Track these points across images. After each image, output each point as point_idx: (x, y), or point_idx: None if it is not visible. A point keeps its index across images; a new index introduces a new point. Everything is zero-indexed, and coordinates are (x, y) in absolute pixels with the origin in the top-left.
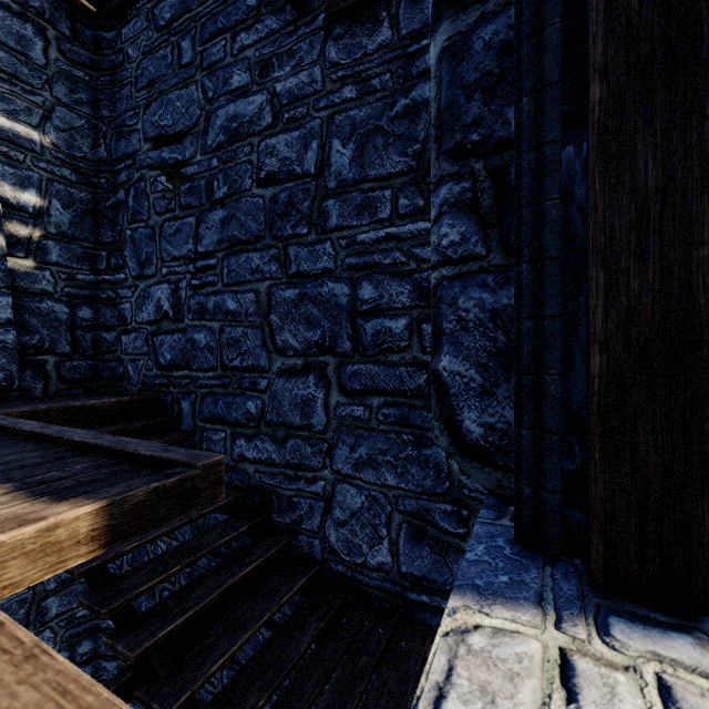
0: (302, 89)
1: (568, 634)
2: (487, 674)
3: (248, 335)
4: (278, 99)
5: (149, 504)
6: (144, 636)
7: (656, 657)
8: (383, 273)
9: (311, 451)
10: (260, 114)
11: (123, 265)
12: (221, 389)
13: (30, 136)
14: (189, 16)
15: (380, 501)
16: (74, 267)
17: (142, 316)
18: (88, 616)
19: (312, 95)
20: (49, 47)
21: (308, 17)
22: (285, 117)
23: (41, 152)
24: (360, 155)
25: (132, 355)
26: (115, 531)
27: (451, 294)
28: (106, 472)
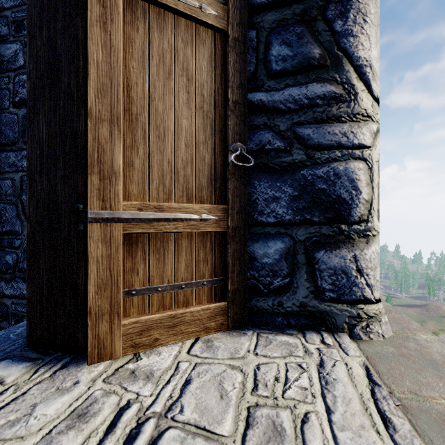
0: None
1: None
2: None
3: (7, 209)
4: None
5: None
6: None
7: None
8: None
9: None
10: (15, 57)
11: None
12: None
13: None
14: None
15: None
16: None
17: None
18: None
19: None
20: None
21: None
22: None
23: None
24: None
25: None
26: None
27: None
28: None
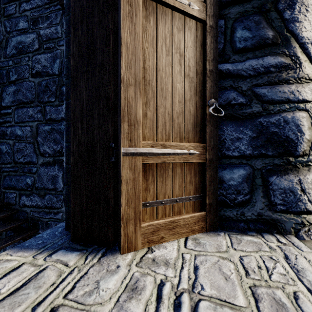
0: (52, 35)
1: (35, 257)
2: None
3: (27, 147)
4: (41, 37)
5: None
6: None
7: (56, 260)
8: None
9: (56, 200)
10: (33, 43)
11: None
12: (13, 173)
13: None
14: None
15: None
16: None
17: None
18: None
19: (57, 39)
20: None
21: (55, 2)
22: (44, 47)
23: None
24: None
25: None
26: None
27: None
28: None
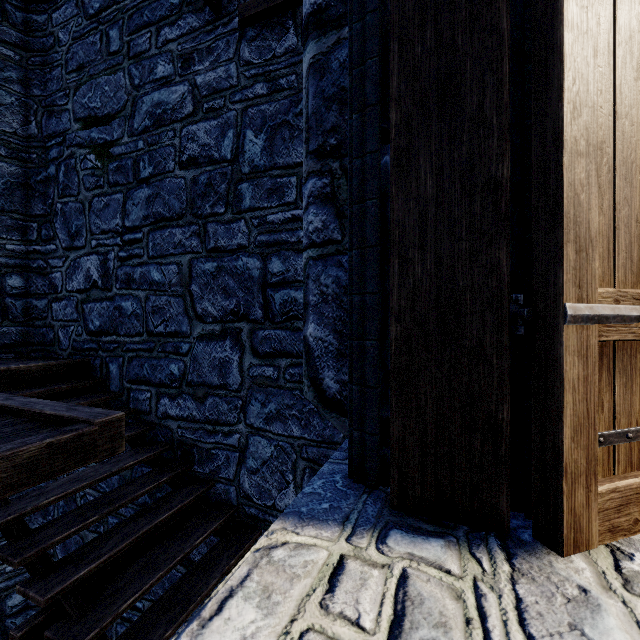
0: (220, 83)
1: (354, 544)
2: (275, 577)
3: (171, 303)
4: (198, 90)
5: (42, 458)
6: (57, 581)
7: (410, 556)
8: (290, 249)
9: (228, 408)
10: (182, 103)
11: (54, 236)
12: (146, 353)
13: None
14: (117, 7)
15: (287, 450)
16: (4, 237)
17: (72, 285)
18: (18, 570)
19: (229, 89)
20: None
21: (225, 18)
22: (204, 107)
23: None
24: (270, 145)
25: (62, 321)
26: (5, 483)
27: (315, 272)
28: (9, 431)
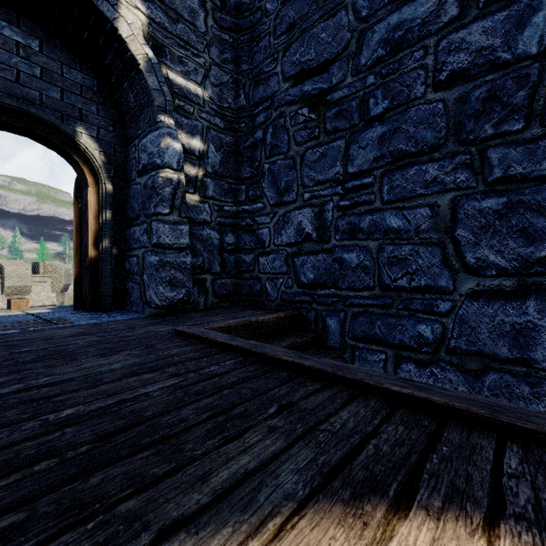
0: None
1: None
2: None
3: (420, 253)
4: None
5: None
6: None
7: None
8: None
9: (531, 391)
10: (439, 10)
11: (261, 195)
12: (378, 309)
13: (196, 92)
14: None
15: None
16: (222, 200)
17: (281, 239)
18: None
19: None
20: (207, 16)
21: None
22: (481, 2)
23: (203, 105)
24: None
25: (270, 274)
26: None
27: None
28: None
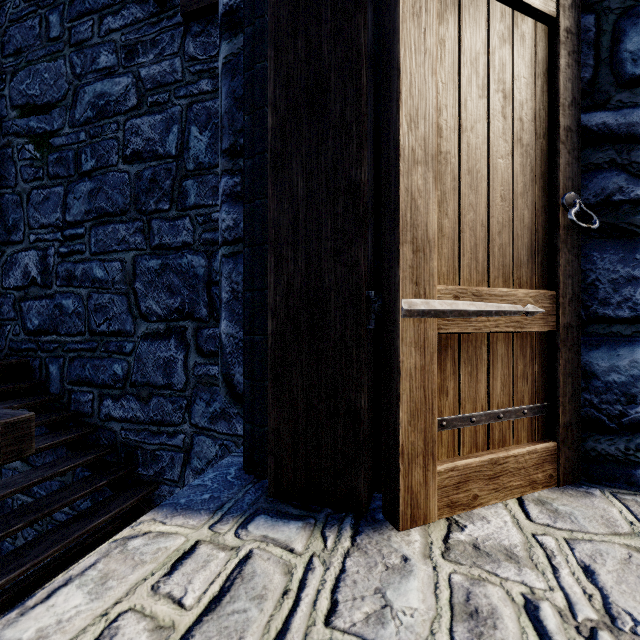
0: (165, 77)
1: (215, 530)
2: (120, 565)
3: (115, 301)
4: (143, 83)
5: None
6: None
7: (263, 539)
8: None
9: (173, 408)
10: (126, 95)
11: None
12: (88, 353)
13: None
14: None
15: (231, 449)
16: None
17: (9, 281)
18: None
19: (174, 84)
20: None
21: (170, 11)
22: (149, 101)
23: None
24: (215, 142)
25: None
26: None
27: (227, 269)
28: None
